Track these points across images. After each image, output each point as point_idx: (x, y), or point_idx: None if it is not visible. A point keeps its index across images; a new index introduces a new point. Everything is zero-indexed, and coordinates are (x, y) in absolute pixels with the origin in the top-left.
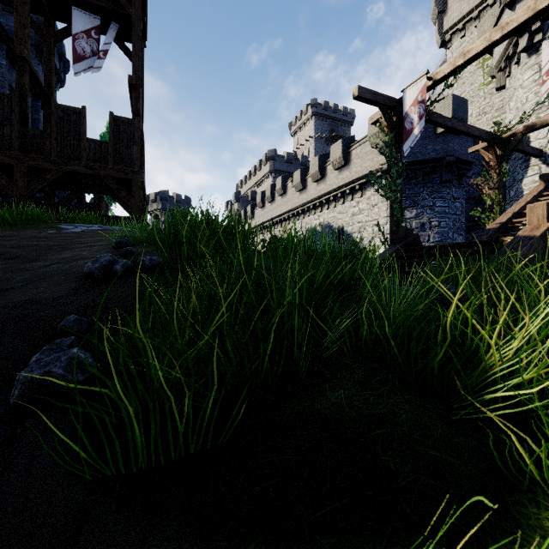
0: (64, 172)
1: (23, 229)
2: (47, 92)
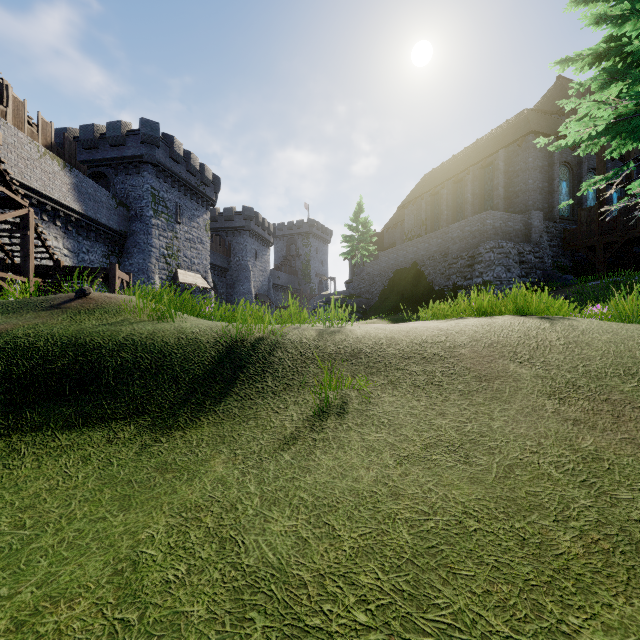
0: (625, 240)
1: (571, 287)
2: (627, 180)
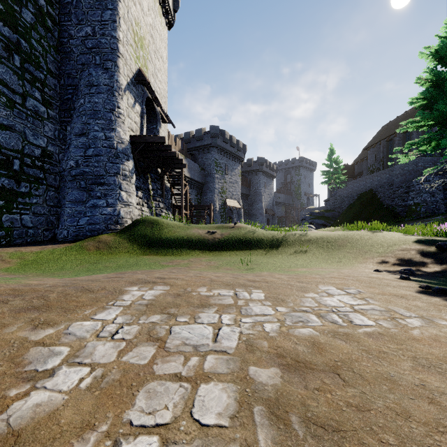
0: None
1: None
2: None
